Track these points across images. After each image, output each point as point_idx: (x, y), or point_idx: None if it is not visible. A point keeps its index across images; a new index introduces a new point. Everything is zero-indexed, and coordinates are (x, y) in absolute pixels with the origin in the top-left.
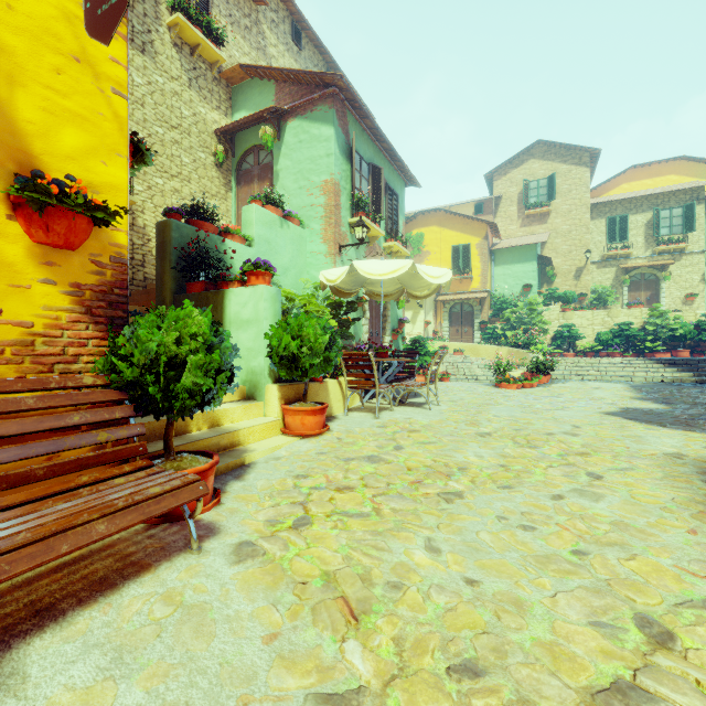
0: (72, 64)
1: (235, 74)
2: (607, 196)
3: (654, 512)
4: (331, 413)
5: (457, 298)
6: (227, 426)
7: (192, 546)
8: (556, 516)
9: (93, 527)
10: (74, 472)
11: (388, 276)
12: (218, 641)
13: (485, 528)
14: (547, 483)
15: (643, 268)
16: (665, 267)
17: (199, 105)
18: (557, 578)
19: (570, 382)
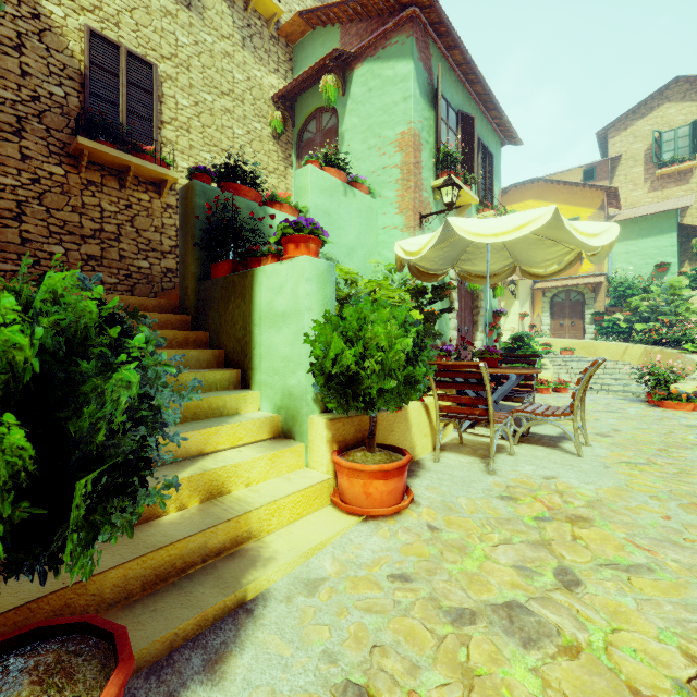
0: None
1: (294, 28)
2: None
3: None
4: (413, 455)
5: (561, 284)
6: (236, 495)
7: None
8: None
9: None
10: None
11: (510, 235)
12: None
13: None
14: None
15: None
16: None
17: (253, 68)
18: None
19: None
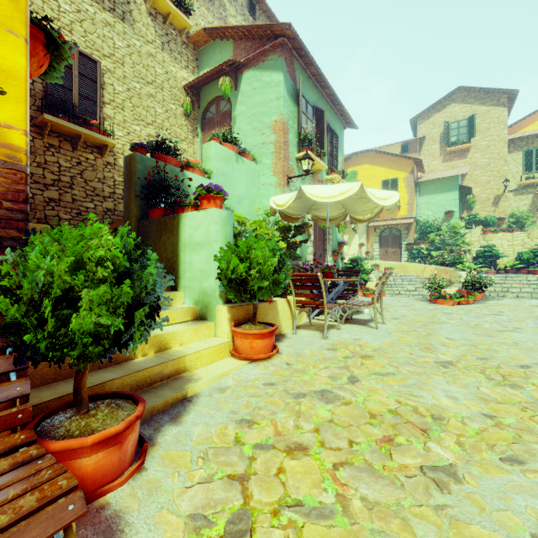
0: None
1: (200, 38)
2: (523, 132)
3: None
4: (280, 331)
5: (386, 224)
6: (175, 349)
7: None
8: None
9: None
10: None
11: (336, 198)
12: None
13: None
14: None
15: None
16: None
17: (170, 65)
18: None
19: (506, 299)
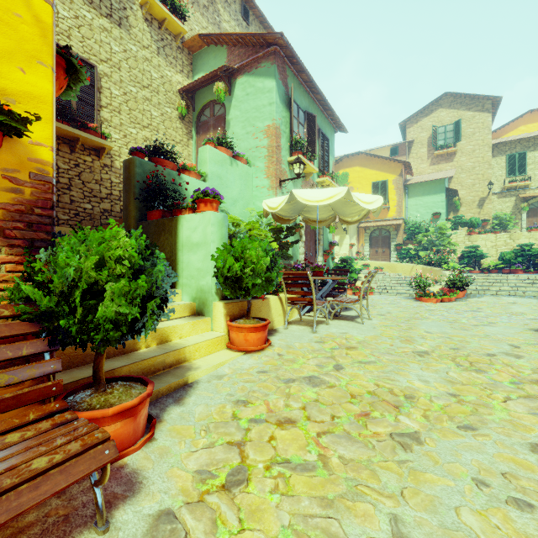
0: None
1: (195, 43)
2: (506, 137)
3: None
4: (272, 326)
5: (376, 225)
6: (175, 342)
7: (97, 523)
8: None
9: None
10: None
11: (325, 202)
12: None
13: (465, 502)
14: (515, 424)
15: None
16: None
17: (165, 69)
18: None
19: (485, 296)
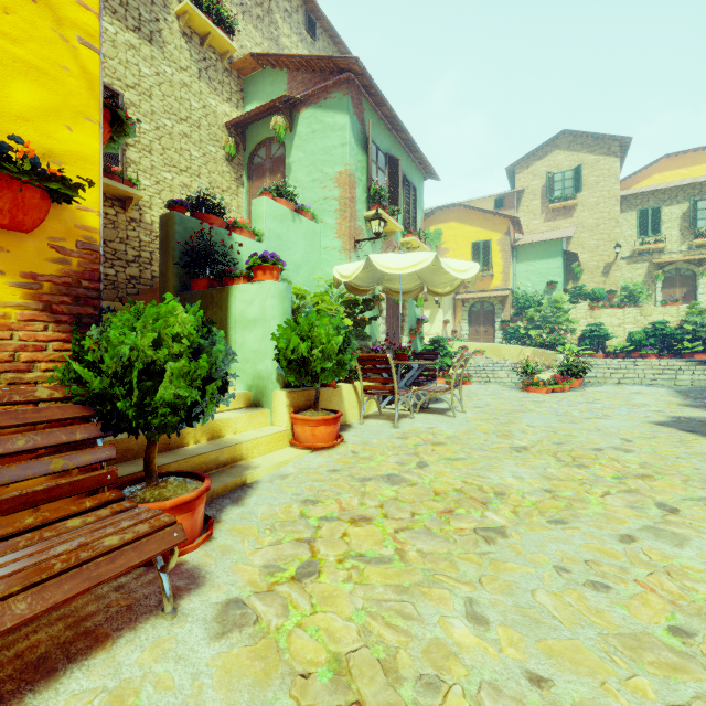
0: (25, 3)
1: (246, 64)
2: (637, 188)
3: None
4: (345, 420)
5: (477, 296)
6: (229, 437)
7: (164, 608)
8: (632, 569)
9: (7, 608)
10: (15, 512)
11: (409, 270)
12: None
13: (543, 586)
14: (609, 517)
15: (678, 263)
16: (703, 262)
17: (209, 97)
18: (660, 678)
19: (606, 385)
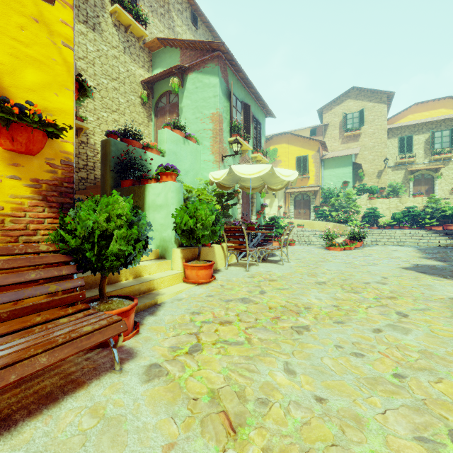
0: (32, 23)
1: (154, 44)
2: (398, 123)
3: (450, 343)
4: (216, 267)
5: (299, 190)
6: (146, 277)
7: (115, 368)
8: (378, 346)
9: (36, 360)
10: (30, 314)
11: (255, 175)
12: (129, 450)
13: (327, 355)
14: (369, 320)
15: (423, 170)
16: (438, 170)
17: (130, 65)
18: (385, 397)
19: (376, 246)
